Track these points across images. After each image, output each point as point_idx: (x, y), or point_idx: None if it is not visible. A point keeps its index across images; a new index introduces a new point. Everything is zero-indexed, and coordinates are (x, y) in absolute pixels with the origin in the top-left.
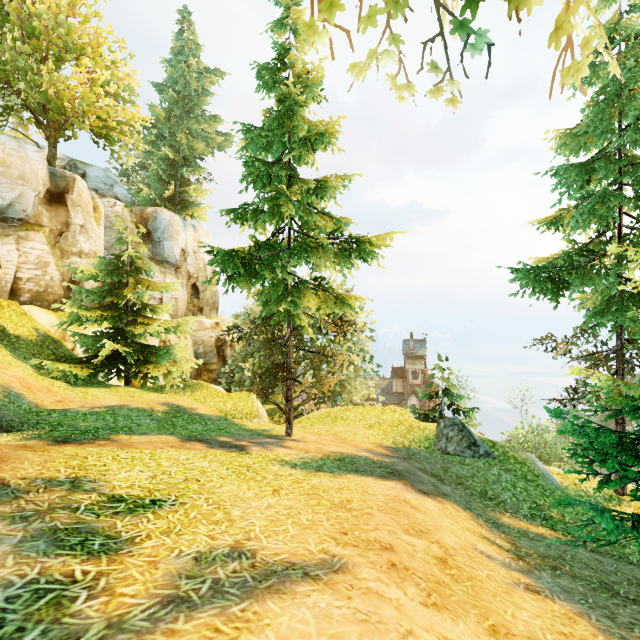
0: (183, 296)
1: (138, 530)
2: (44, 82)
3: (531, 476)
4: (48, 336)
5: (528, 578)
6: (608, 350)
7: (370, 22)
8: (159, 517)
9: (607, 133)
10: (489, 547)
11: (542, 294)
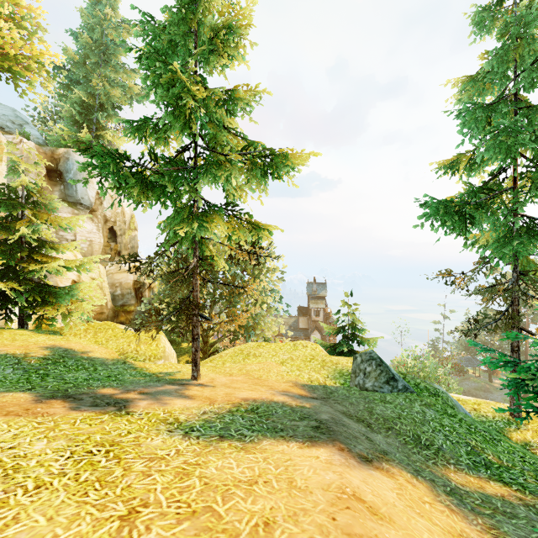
0: (99, 239)
1: None
2: None
3: (449, 409)
4: None
5: None
6: (506, 282)
7: None
8: None
9: (504, 78)
10: None
11: (449, 228)
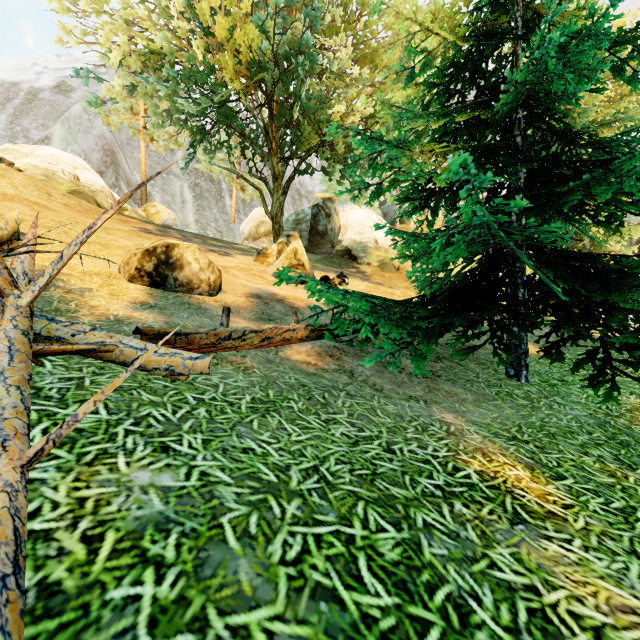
0: None
1: None
2: None
3: None
4: None
5: None
6: None
7: None
8: None
9: None
10: None
11: None
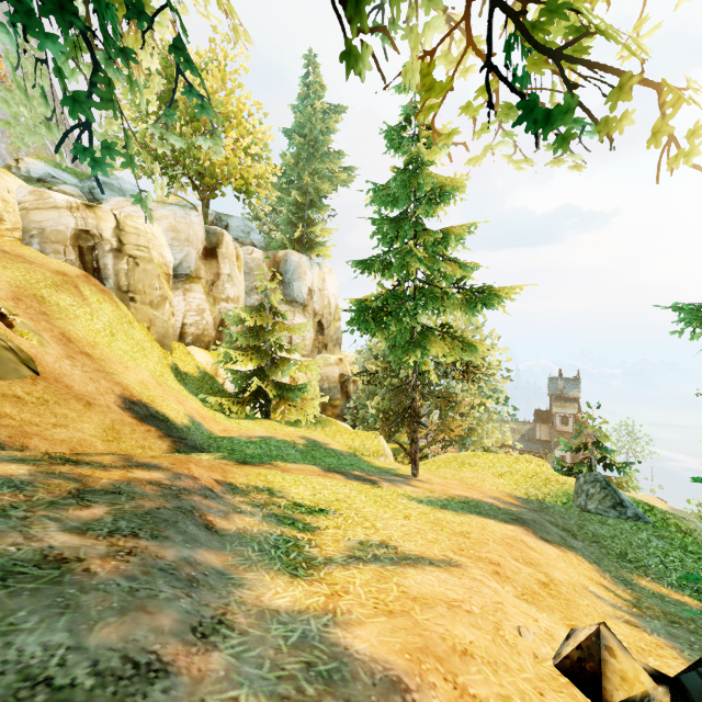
0: (310, 333)
1: (320, 523)
2: (202, 155)
3: (695, 548)
4: (206, 373)
5: (634, 618)
6: None
7: (486, 132)
8: (329, 519)
9: None
10: (603, 592)
11: None
